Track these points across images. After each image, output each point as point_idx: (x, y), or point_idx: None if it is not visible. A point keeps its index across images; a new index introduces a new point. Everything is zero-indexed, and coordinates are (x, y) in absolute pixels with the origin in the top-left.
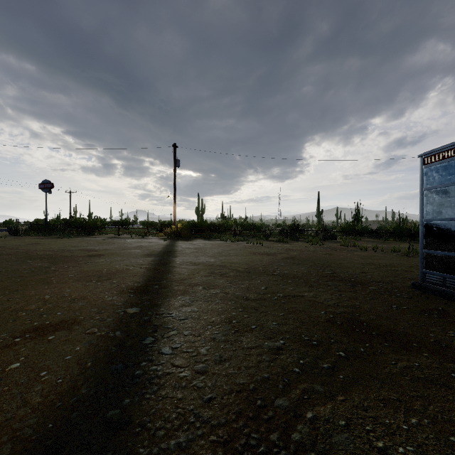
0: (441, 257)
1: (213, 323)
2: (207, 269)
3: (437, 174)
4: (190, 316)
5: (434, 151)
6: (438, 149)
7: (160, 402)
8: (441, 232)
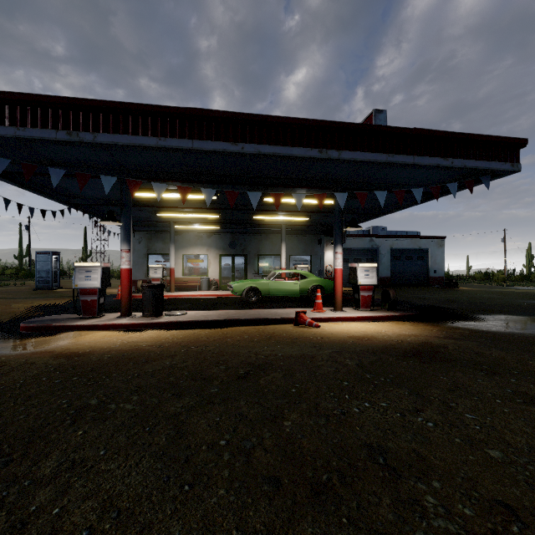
0: (43, 280)
1: (13, 296)
2: None
3: (42, 258)
4: (2, 297)
5: (41, 251)
6: (42, 251)
7: (34, 297)
8: (43, 273)
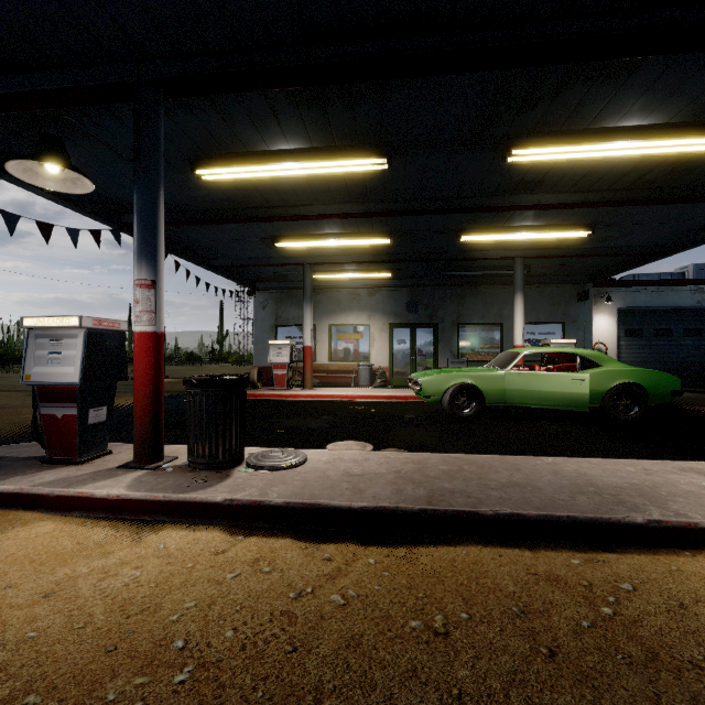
0: None
1: None
2: (0, 386)
3: None
4: None
5: None
6: None
7: None
8: None
